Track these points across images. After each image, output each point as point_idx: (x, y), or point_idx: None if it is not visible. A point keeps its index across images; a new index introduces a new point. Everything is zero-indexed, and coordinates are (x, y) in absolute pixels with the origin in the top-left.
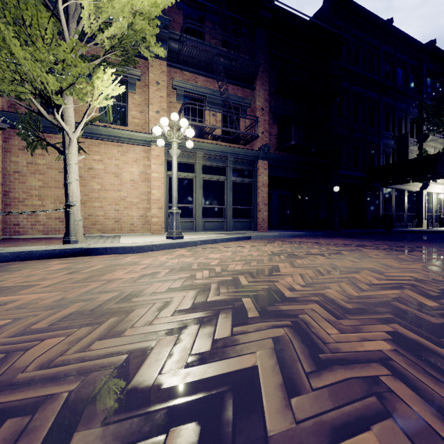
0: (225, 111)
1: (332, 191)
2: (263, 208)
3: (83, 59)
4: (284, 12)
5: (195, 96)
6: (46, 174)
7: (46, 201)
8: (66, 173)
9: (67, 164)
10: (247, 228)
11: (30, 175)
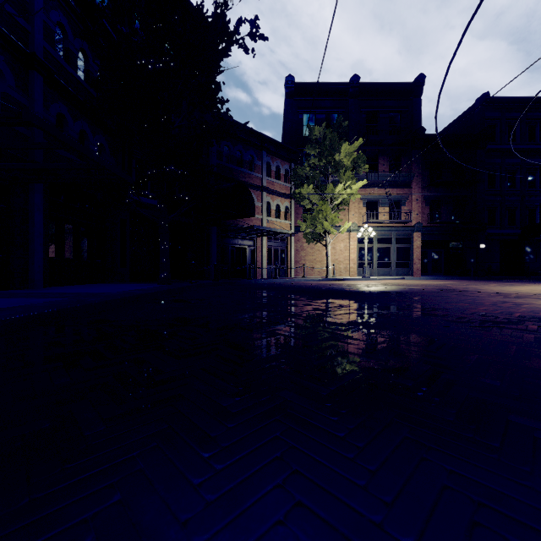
0: (391, 208)
1: (479, 247)
2: (417, 262)
3: (324, 202)
4: (433, 135)
5: (373, 200)
6: (306, 250)
7: (306, 262)
8: (327, 253)
9: (327, 250)
10: (406, 274)
11: (301, 251)
